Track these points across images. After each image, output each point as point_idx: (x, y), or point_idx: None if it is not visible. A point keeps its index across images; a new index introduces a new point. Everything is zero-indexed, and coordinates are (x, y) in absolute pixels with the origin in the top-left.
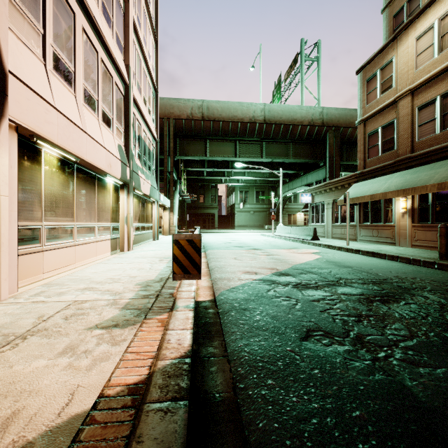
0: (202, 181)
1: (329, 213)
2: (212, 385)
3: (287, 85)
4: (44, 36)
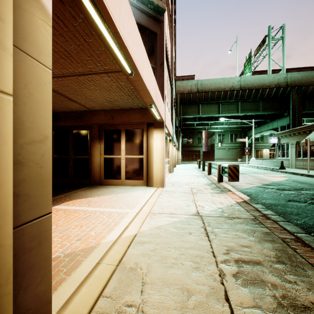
0: (192, 129)
1: (293, 151)
2: None
3: (256, 59)
4: None
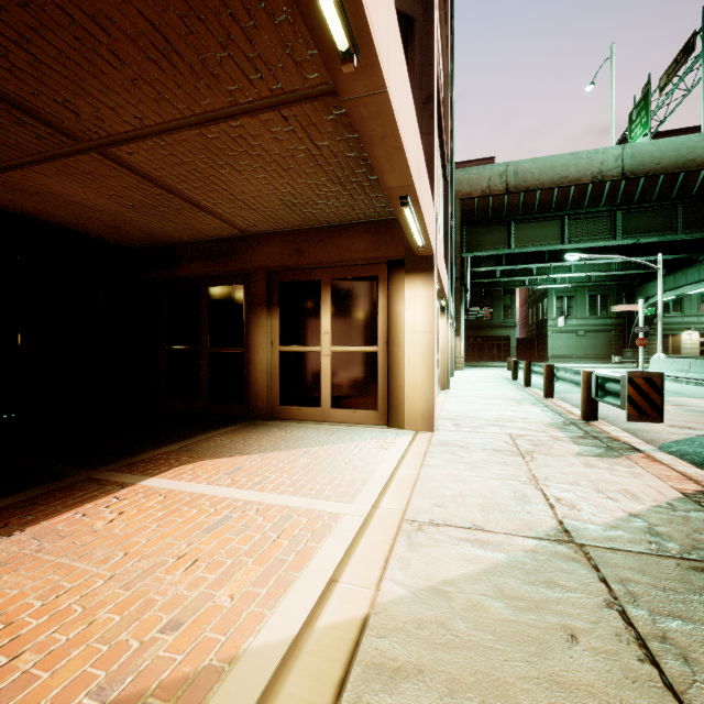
0: (490, 285)
1: None
2: None
3: (665, 98)
4: None
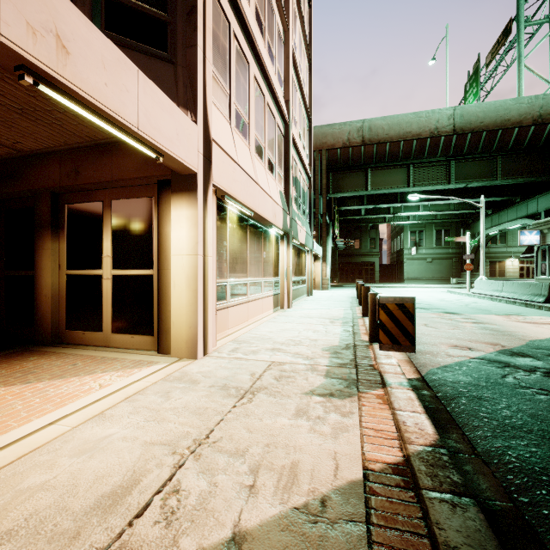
0: (358, 222)
1: None
2: (476, 488)
3: (490, 72)
4: (229, 96)
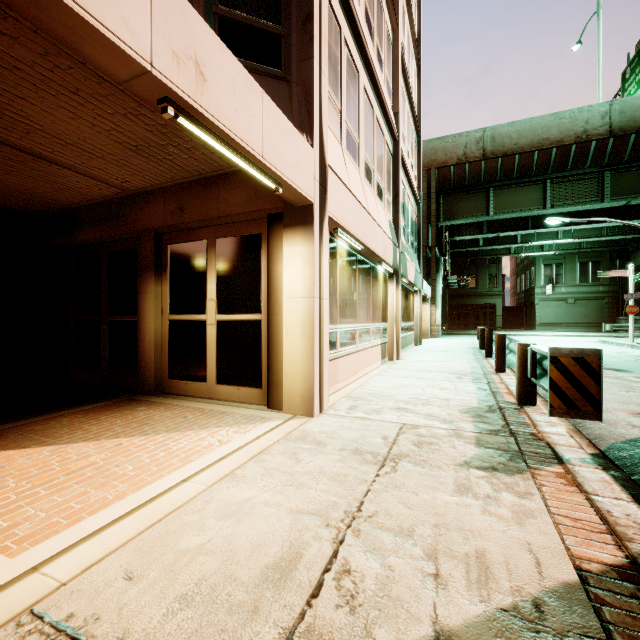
0: (474, 255)
1: None
2: None
3: None
4: (340, 112)
